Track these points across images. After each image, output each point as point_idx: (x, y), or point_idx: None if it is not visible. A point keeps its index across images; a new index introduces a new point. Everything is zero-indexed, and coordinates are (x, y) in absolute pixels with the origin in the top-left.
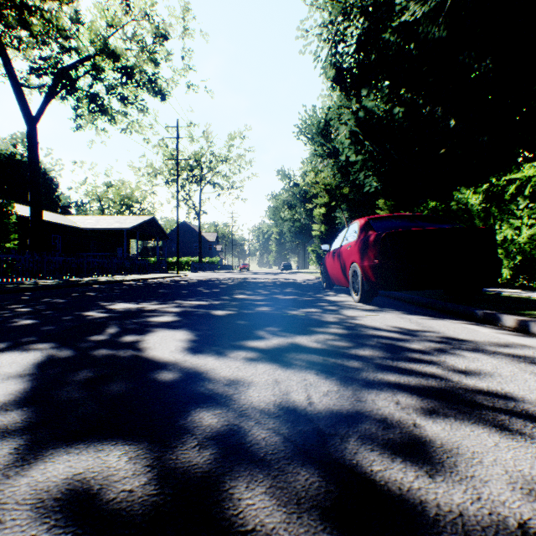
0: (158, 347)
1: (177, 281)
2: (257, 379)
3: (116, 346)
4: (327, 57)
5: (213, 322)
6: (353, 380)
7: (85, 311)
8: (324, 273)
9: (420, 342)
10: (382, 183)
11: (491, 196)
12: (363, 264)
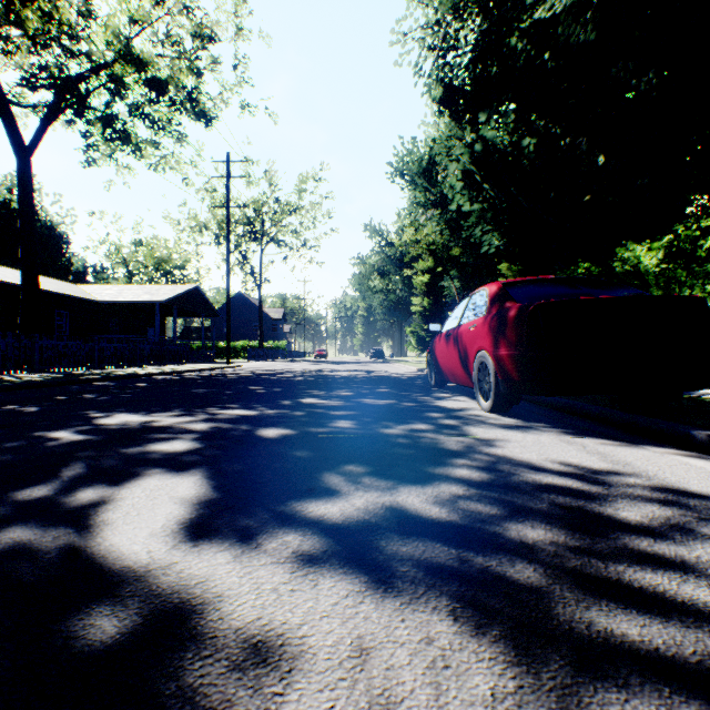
0: (131, 520)
1: (223, 375)
2: (315, 641)
3: (50, 518)
4: (431, 70)
5: (254, 454)
6: (545, 642)
7: (54, 431)
8: (432, 365)
9: (630, 504)
10: (506, 242)
11: (676, 252)
12: (497, 353)
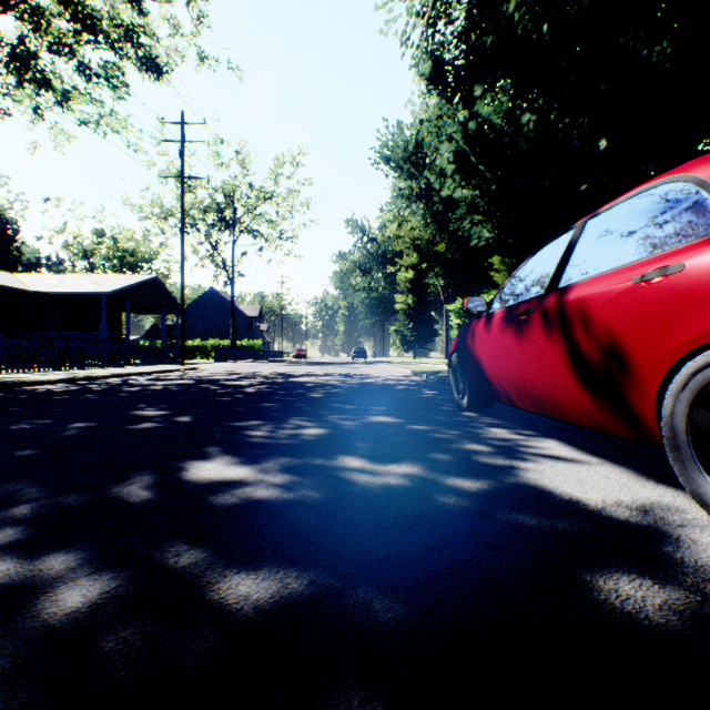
0: None
1: (148, 383)
2: None
3: None
4: (420, 40)
5: None
6: None
7: None
8: (465, 371)
9: None
10: (498, 233)
11: None
12: None
